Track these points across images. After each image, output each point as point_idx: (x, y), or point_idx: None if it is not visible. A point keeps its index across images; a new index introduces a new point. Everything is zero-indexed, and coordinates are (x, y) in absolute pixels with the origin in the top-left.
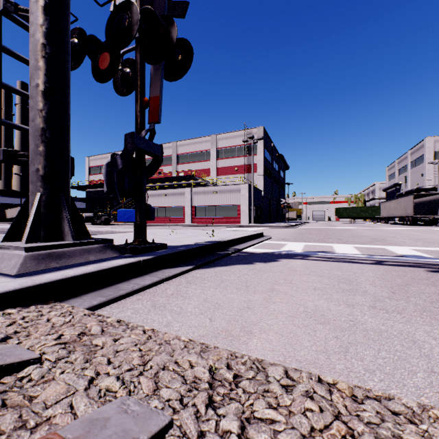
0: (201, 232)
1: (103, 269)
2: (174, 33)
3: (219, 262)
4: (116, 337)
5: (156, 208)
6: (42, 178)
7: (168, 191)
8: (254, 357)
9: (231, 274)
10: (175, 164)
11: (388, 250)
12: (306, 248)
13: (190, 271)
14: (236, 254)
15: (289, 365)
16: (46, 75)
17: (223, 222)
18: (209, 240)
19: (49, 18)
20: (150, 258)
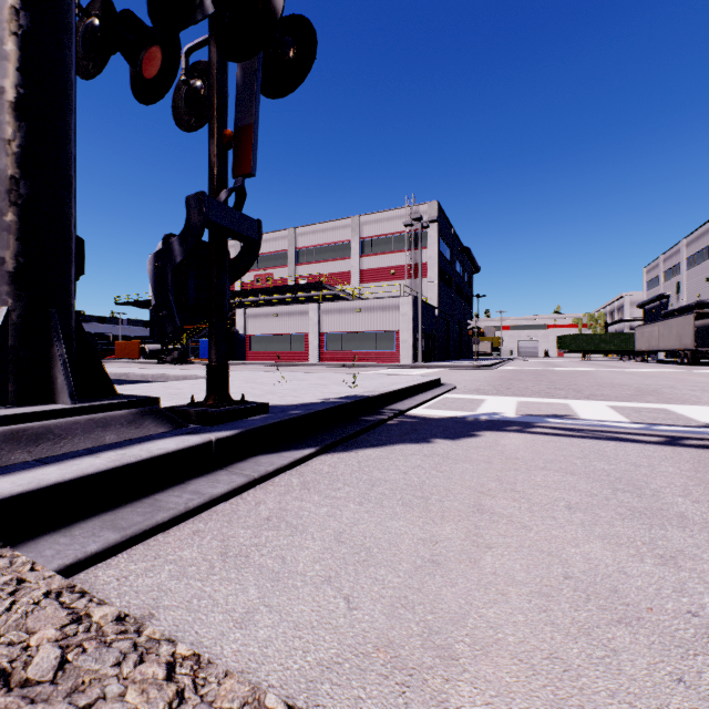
0: (334, 377)
1: (129, 464)
2: None
3: (365, 437)
4: (82, 702)
5: (262, 337)
6: (12, 278)
7: (281, 308)
8: None
9: (390, 467)
10: (292, 265)
11: (676, 412)
12: (522, 409)
13: (310, 459)
14: (396, 420)
15: None
16: (20, 71)
17: (372, 360)
18: (348, 394)
19: None
20: (232, 435)
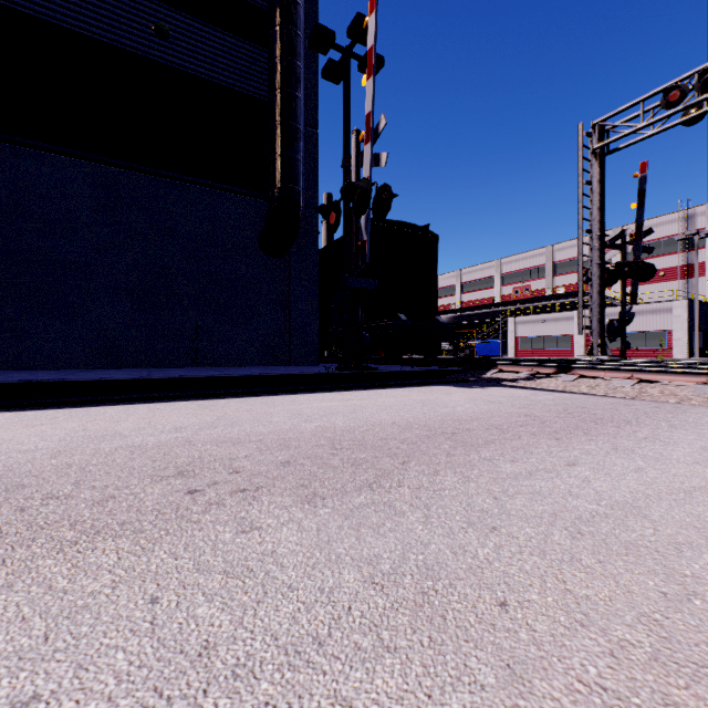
0: None
1: None
2: (649, 269)
3: None
4: None
5: (530, 338)
6: (599, 335)
7: (547, 315)
8: None
9: None
10: (549, 277)
11: None
12: None
13: None
14: None
15: None
16: (601, 300)
17: (640, 355)
18: None
19: (601, 281)
20: None
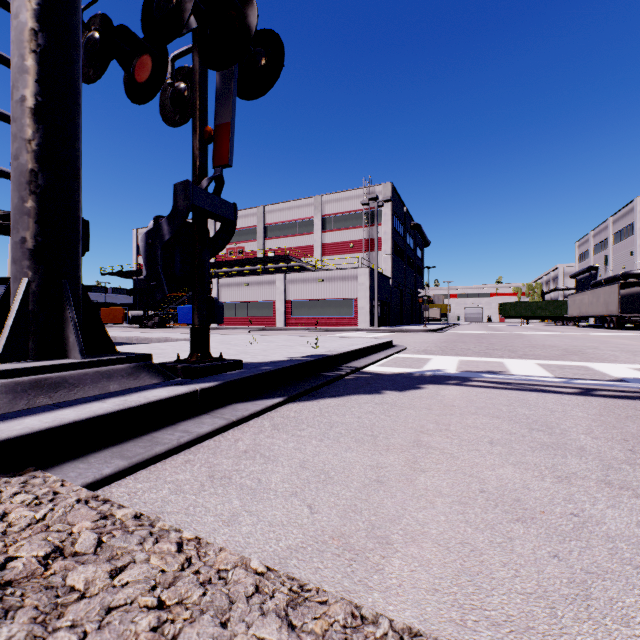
0: (299, 339)
1: (130, 408)
2: (253, 18)
3: (326, 390)
4: (119, 564)
5: (234, 304)
6: (32, 254)
7: (251, 278)
8: (403, 623)
9: (346, 413)
10: (261, 240)
11: (594, 369)
12: (462, 366)
13: (279, 407)
14: (353, 375)
15: (474, 636)
16: (39, 82)
17: (333, 324)
18: (311, 353)
19: None
20: (213, 386)
